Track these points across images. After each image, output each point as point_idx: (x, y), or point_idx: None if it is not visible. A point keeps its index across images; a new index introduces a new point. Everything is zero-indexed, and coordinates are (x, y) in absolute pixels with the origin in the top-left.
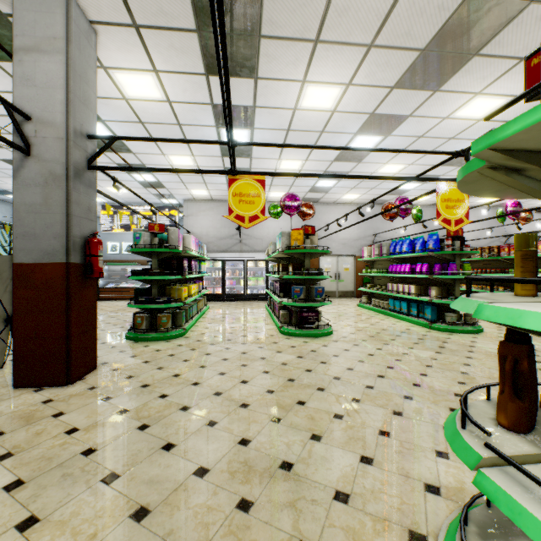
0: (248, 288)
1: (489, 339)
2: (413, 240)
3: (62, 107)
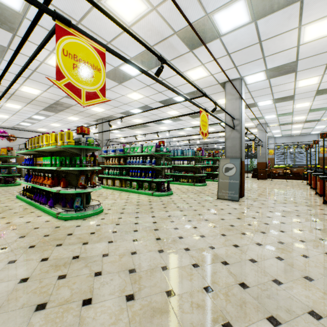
0: None
1: None
2: None
3: None
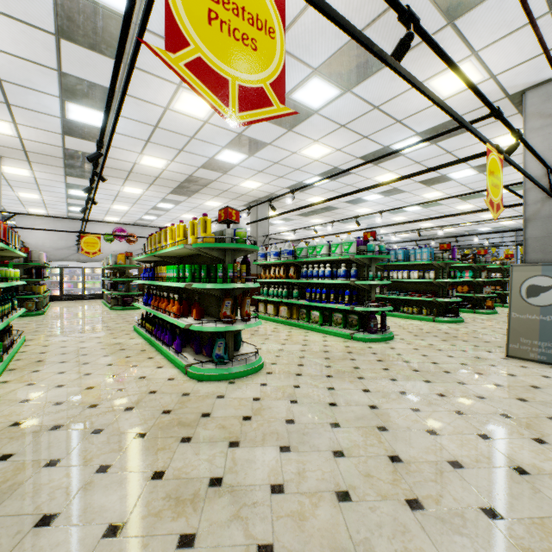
0: (85, 290)
1: None
2: None
3: None
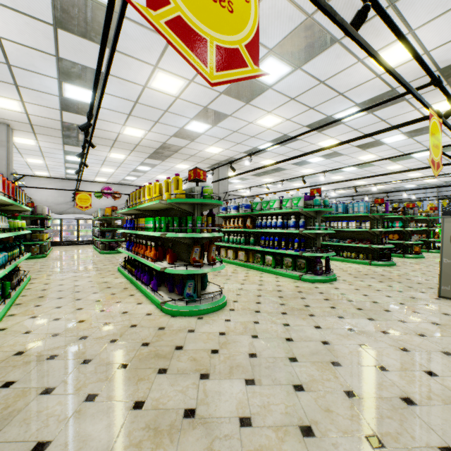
0: (80, 237)
1: None
2: None
3: (6, 166)
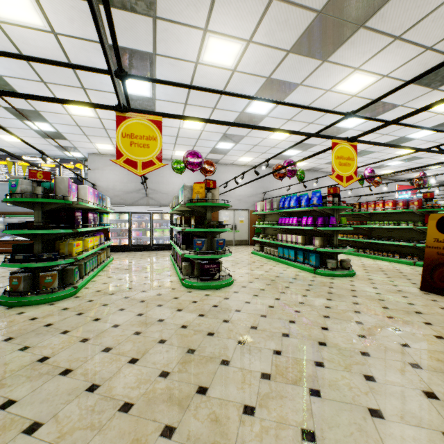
0: (154, 239)
1: (363, 282)
2: (299, 197)
3: None
